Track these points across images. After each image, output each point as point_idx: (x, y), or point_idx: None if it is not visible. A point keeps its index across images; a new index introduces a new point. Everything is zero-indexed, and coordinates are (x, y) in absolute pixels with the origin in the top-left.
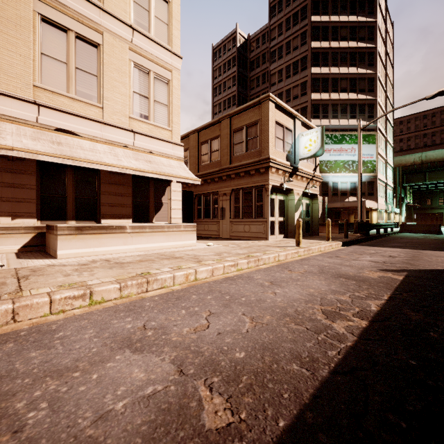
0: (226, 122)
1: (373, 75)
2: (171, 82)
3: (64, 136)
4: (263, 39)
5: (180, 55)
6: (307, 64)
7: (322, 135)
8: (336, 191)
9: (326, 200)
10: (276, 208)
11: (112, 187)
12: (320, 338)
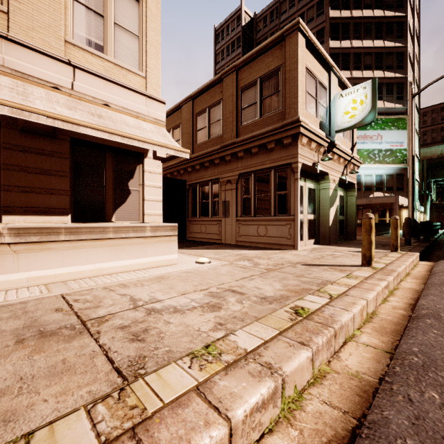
0: (231, 78)
1: (403, 49)
2: (145, 2)
3: None
4: (271, 16)
5: None
6: (324, 38)
7: (373, 92)
8: (358, 186)
9: None
10: (305, 200)
11: (28, 158)
12: None
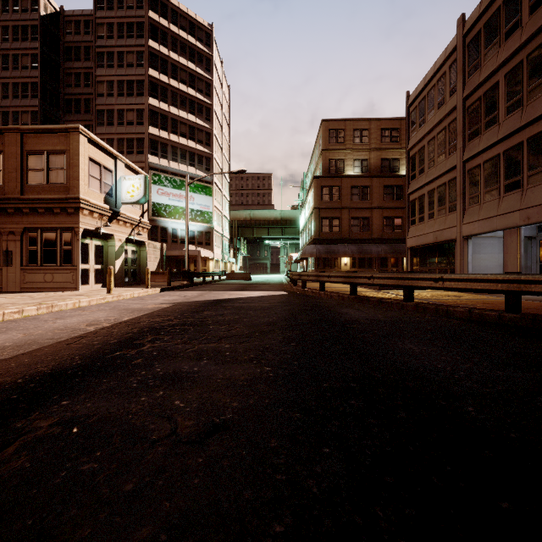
0: (14, 137)
1: (210, 131)
2: None
3: None
4: (86, 26)
5: None
6: (144, 91)
7: (145, 184)
8: (176, 238)
9: (165, 247)
10: (91, 254)
11: None
12: (73, 332)
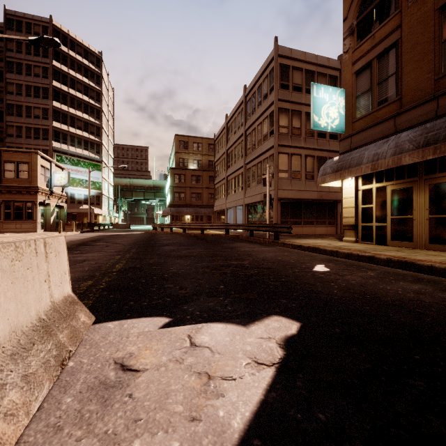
0: None
1: (100, 126)
2: None
3: None
4: None
5: None
6: (49, 96)
7: (69, 176)
8: (73, 200)
9: (66, 207)
10: (40, 214)
11: None
12: (79, 238)
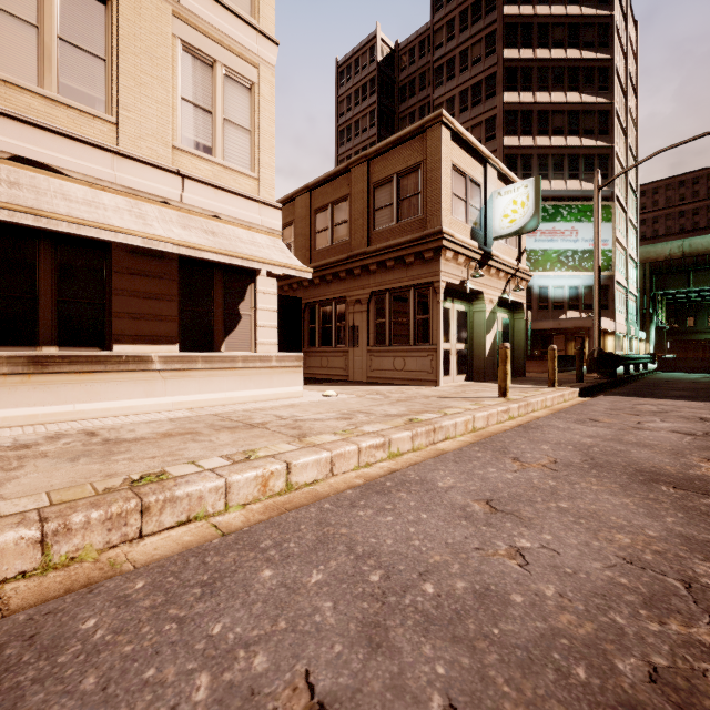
0: (360, 170)
1: (608, 107)
2: (258, 88)
3: (29, 172)
4: (421, 48)
5: (274, 38)
6: (497, 88)
7: (536, 193)
8: (545, 302)
9: (529, 317)
10: (452, 326)
11: (137, 282)
12: None
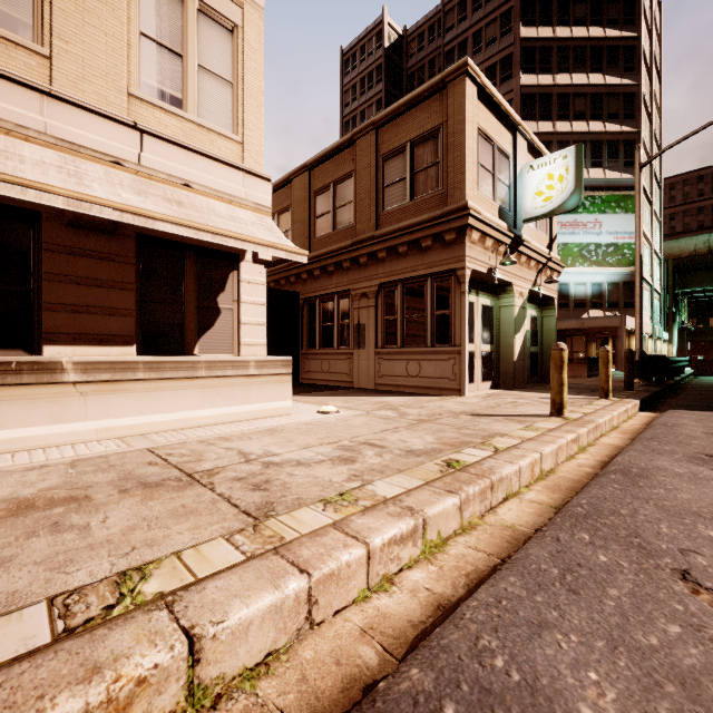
0: (367, 140)
1: (634, 89)
2: (241, 32)
3: None
4: (430, 33)
5: None
6: (513, 70)
7: (577, 164)
8: (565, 300)
9: None
10: (477, 324)
11: (78, 264)
12: None
